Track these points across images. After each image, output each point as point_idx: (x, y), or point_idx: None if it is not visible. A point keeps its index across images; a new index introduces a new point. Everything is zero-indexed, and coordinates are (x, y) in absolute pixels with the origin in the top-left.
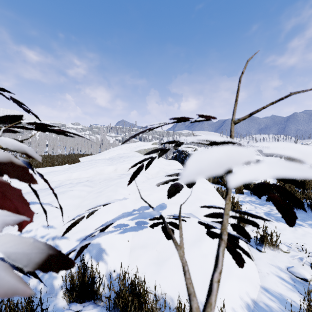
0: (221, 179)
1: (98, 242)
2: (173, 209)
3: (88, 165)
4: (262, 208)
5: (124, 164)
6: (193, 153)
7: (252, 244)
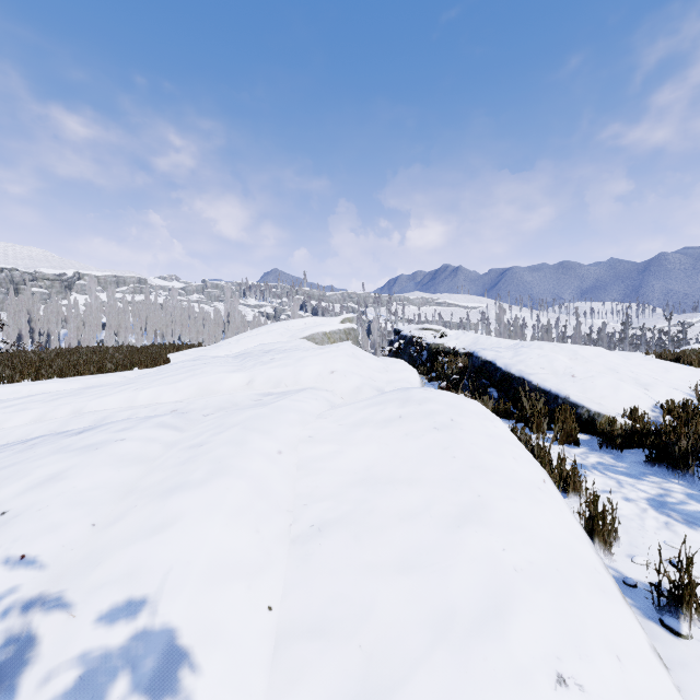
0: (515, 406)
1: (169, 622)
2: (407, 501)
3: (184, 369)
4: (639, 486)
5: (272, 368)
6: (439, 342)
7: (643, 607)
